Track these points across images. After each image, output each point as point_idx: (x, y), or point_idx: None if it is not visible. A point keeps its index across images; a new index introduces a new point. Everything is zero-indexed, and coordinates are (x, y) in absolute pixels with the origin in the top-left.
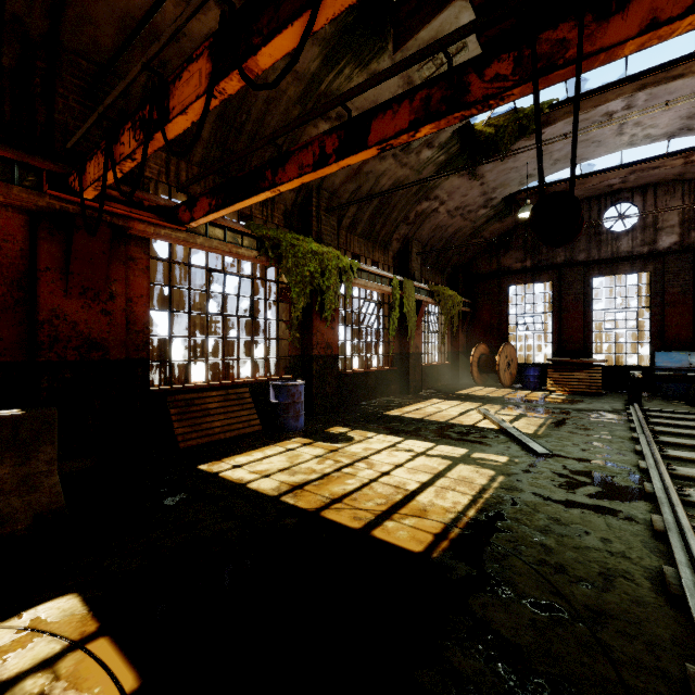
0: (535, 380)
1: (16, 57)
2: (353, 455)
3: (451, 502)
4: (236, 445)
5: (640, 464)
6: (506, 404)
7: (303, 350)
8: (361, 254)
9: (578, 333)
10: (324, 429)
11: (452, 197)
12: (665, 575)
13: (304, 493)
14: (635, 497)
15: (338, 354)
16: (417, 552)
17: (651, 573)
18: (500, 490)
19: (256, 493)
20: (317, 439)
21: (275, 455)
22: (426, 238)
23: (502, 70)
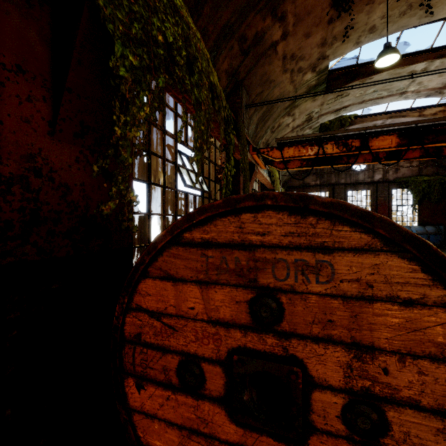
0: None
1: (231, 88)
2: None
3: None
4: None
5: None
6: None
7: None
8: None
9: None
10: None
11: None
12: None
13: None
14: None
15: None
16: None
17: None
18: None
19: None
20: None
21: None
22: None
23: None
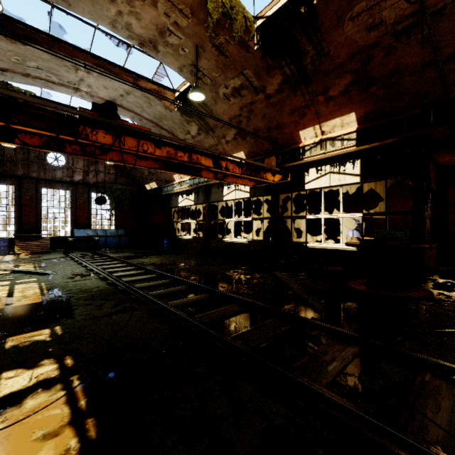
0: (6, 248)
1: None
2: None
3: (33, 292)
4: None
5: (88, 268)
6: None
7: None
8: None
9: (33, 219)
10: None
11: None
12: (109, 281)
13: None
14: (92, 275)
15: None
16: (41, 301)
17: (105, 284)
18: (48, 285)
19: None
20: None
21: None
22: None
23: (77, 148)
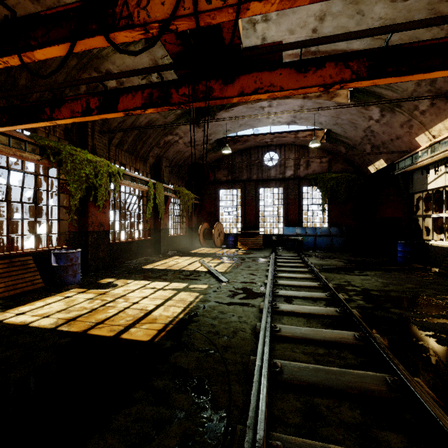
0: (232, 243)
1: None
2: (115, 295)
3: (171, 312)
4: (20, 299)
5: (265, 281)
6: (215, 257)
7: (81, 227)
8: (126, 163)
9: (253, 217)
10: (96, 281)
11: (186, 135)
12: (256, 326)
13: (76, 322)
14: (259, 296)
15: (109, 230)
16: (146, 340)
17: (253, 327)
18: (199, 302)
19: (37, 328)
20: (90, 288)
21: (55, 302)
22: (171, 157)
23: (186, 92)
